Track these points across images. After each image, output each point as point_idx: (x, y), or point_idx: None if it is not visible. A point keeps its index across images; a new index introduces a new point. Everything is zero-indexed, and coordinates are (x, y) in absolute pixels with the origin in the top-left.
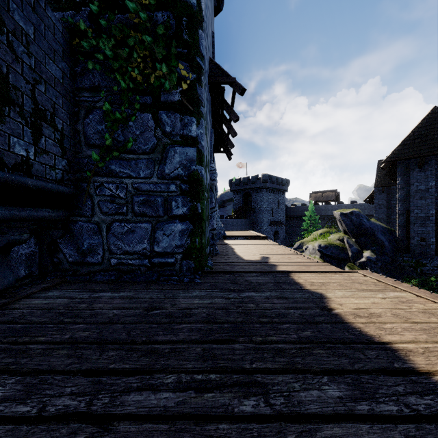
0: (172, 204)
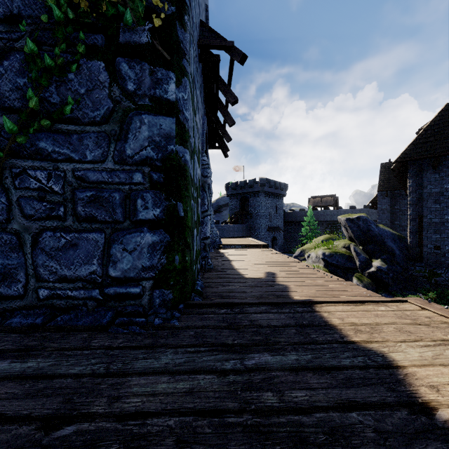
0: (136, 204)
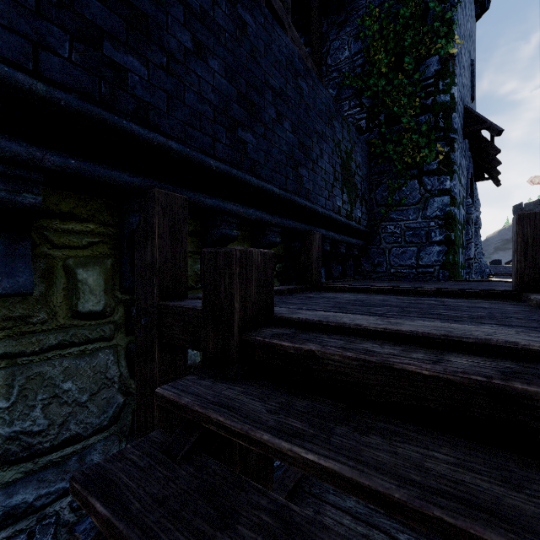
0: (431, 235)
